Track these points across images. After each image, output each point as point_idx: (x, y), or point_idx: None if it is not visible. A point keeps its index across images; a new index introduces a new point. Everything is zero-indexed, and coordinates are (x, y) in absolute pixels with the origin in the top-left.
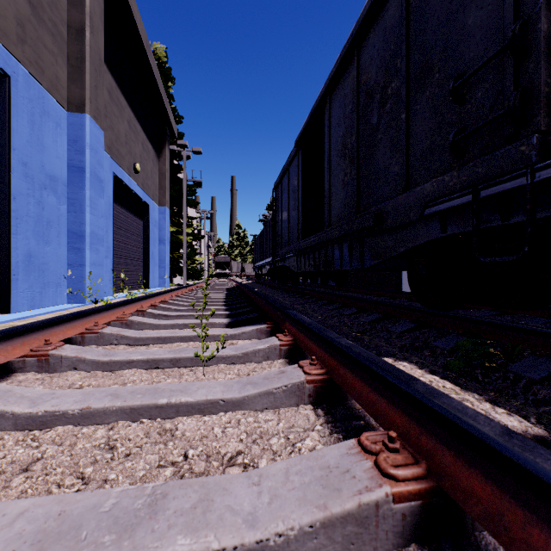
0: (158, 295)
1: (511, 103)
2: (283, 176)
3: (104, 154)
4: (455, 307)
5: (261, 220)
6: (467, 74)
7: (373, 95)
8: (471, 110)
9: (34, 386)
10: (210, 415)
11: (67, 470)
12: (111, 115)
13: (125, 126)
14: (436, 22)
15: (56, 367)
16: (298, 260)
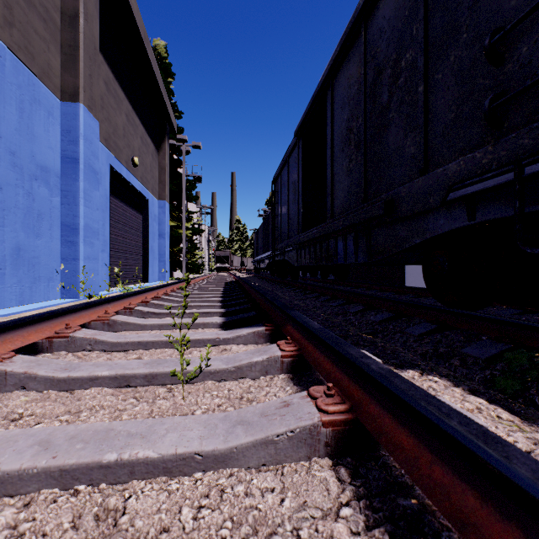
0: (151, 291)
1: None
2: (283, 168)
3: (101, 146)
4: (482, 306)
5: (260, 215)
6: (510, 24)
7: (383, 70)
8: (512, 70)
9: None
10: (180, 478)
11: None
12: (108, 107)
13: (123, 118)
14: None
15: None
16: (298, 254)
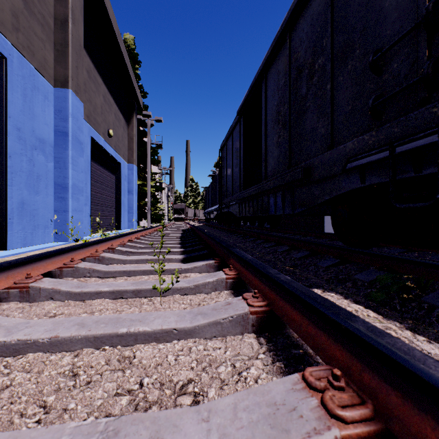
0: (126, 235)
1: (425, 71)
2: (228, 139)
3: (84, 122)
4: (372, 246)
5: (210, 175)
6: (385, 48)
7: (302, 70)
8: (388, 79)
9: (15, 315)
10: (165, 343)
11: (31, 398)
12: (89, 91)
13: (101, 99)
14: (356, 7)
15: (35, 297)
16: (240, 207)
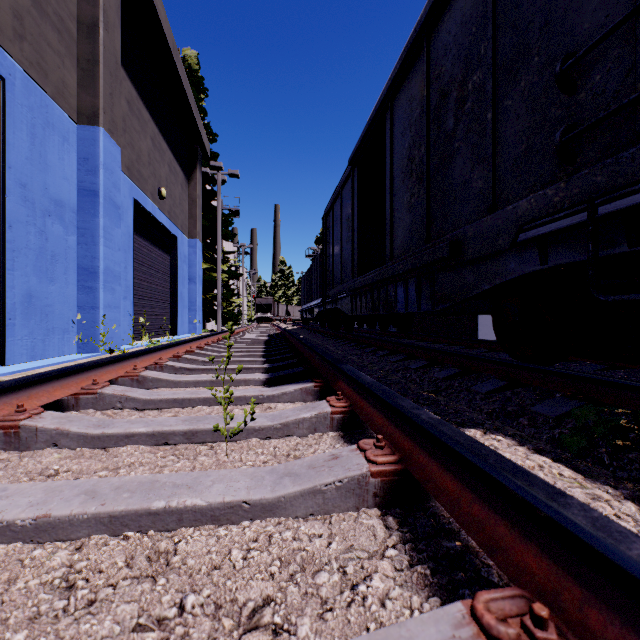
0: (183, 344)
1: None
2: (335, 202)
3: (122, 176)
4: (557, 361)
5: (309, 256)
6: (582, 50)
7: (448, 93)
8: (585, 100)
9: None
10: (228, 525)
11: None
12: (131, 130)
13: (148, 143)
14: None
15: (29, 442)
16: (352, 301)
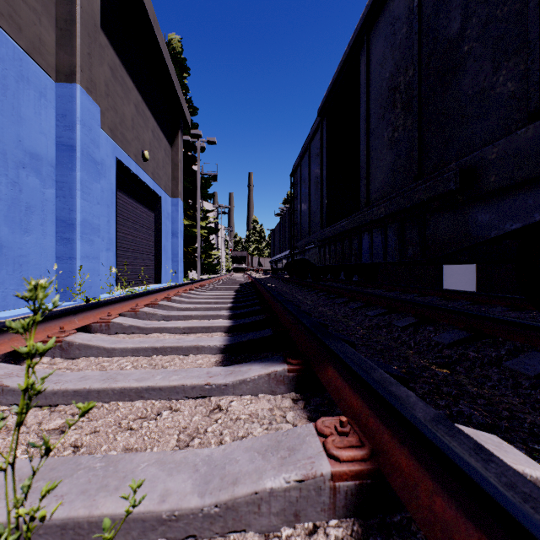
0: (148, 295)
1: None
2: (303, 157)
3: (105, 136)
4: None
5: (277, 214)
6: None
7: None
8: None
9: None
10: None
11: None
12: (114, 95)
13: (131, 109)
14: None
15: None
16: (321, 252)
